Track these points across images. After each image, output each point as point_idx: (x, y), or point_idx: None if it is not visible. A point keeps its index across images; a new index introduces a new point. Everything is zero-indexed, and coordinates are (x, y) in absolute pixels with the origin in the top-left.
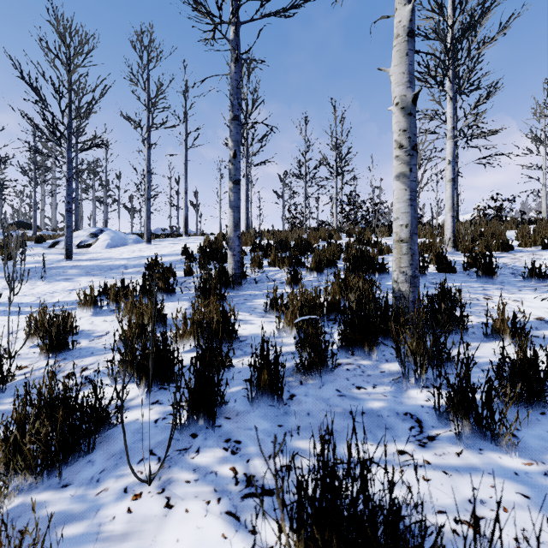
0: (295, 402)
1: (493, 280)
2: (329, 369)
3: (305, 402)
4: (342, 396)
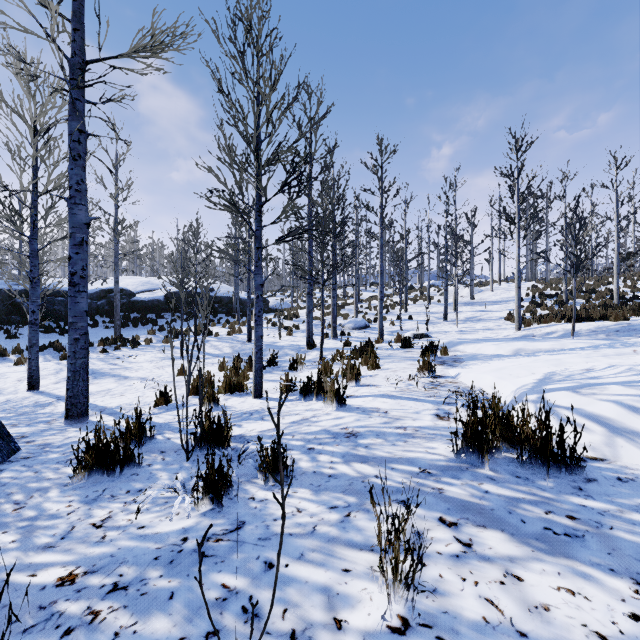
0: None
1: None
2: None
3: None
4: None
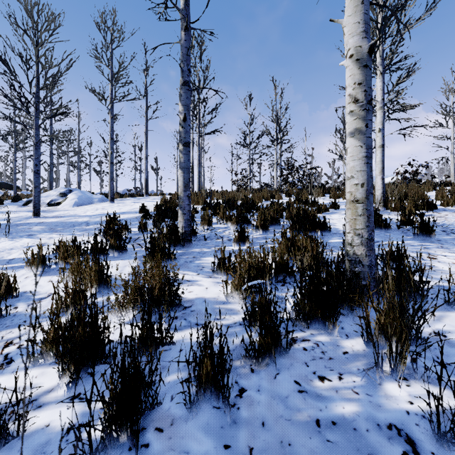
0: (246, 401)
1: (431, 238)
2: (284, 350)
3: (258, 403)
4: (302, 392)
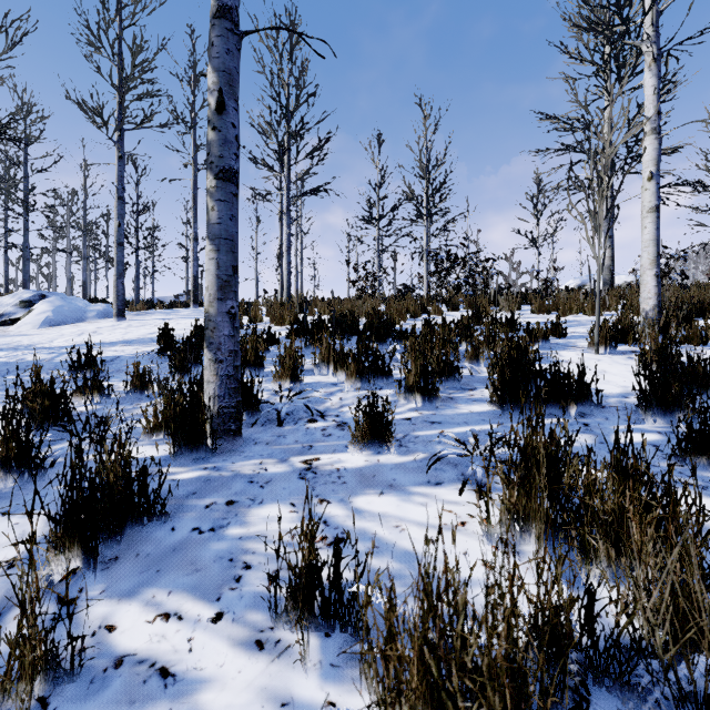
0: None
1: None
2: None
3: None
4: None
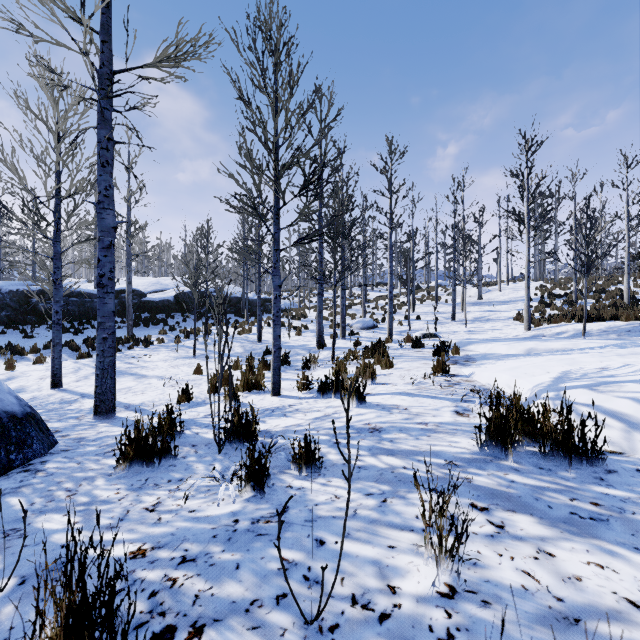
0: None
1: None
2: None
3: None
4: None
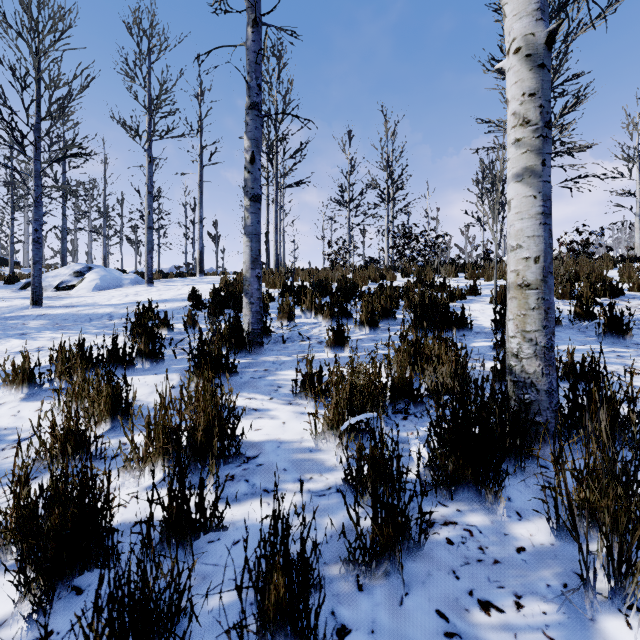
0: None
1: (625, 341)
2: (414, 545)
3: None
4: (453, 636)
